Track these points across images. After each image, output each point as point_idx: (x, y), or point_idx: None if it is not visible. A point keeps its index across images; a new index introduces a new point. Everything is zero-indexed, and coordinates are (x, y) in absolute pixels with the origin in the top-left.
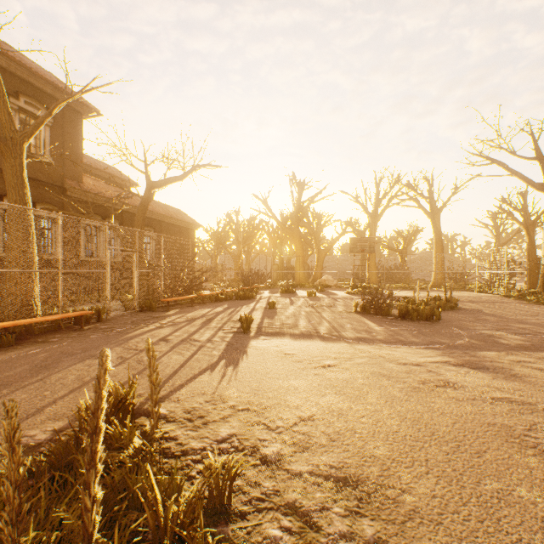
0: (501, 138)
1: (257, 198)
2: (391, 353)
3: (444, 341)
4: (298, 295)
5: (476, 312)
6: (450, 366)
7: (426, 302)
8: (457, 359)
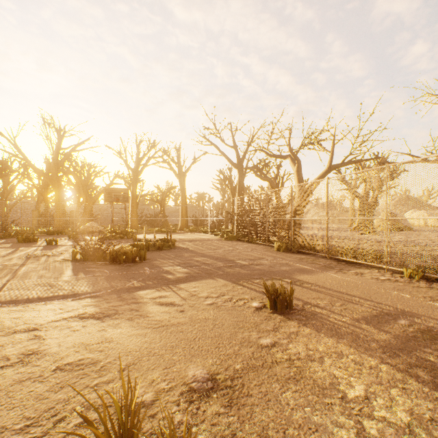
0: (216, 130)
1: (1, 134)
2: (24, 315)
3: (118, 284)
4: (38, 244)
5: (183, 249)
6: (75, 321)
7: (149, 244)
8: (100, 307)
